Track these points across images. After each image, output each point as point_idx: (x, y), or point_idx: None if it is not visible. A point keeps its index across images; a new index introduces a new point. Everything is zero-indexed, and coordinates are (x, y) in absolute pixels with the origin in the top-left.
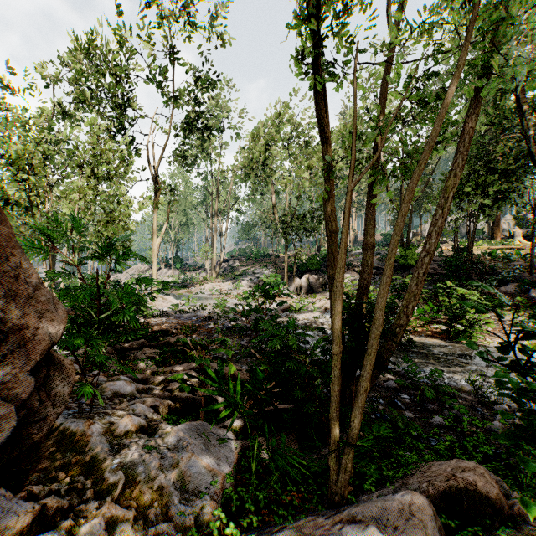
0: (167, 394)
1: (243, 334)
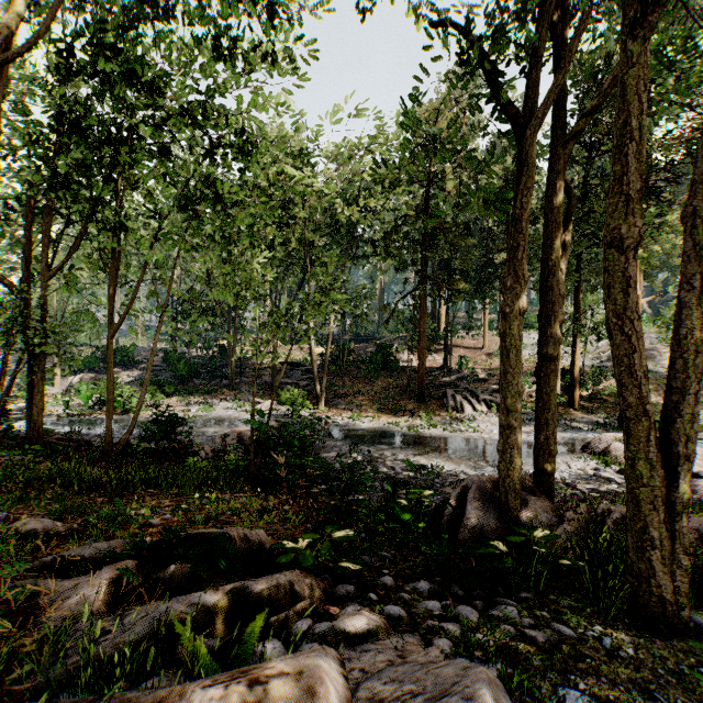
0: None
1: None
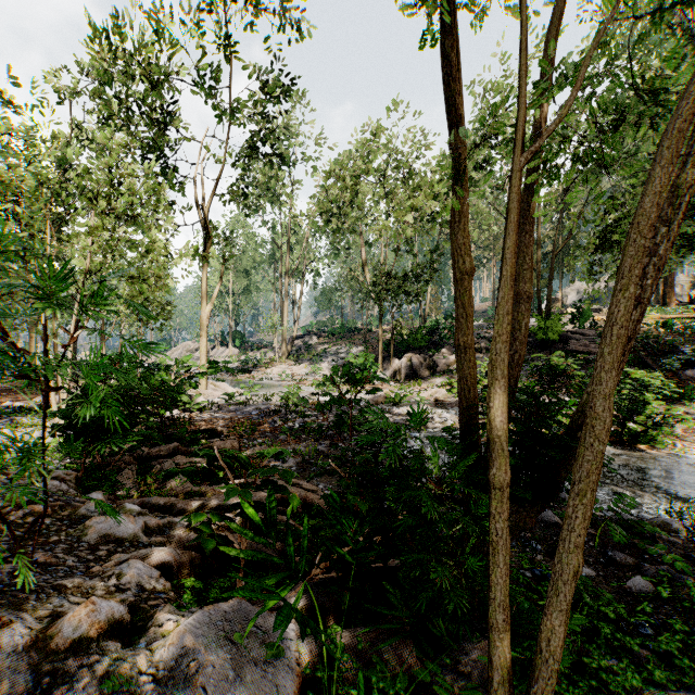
0: (193, 535)
1: (321, 435)
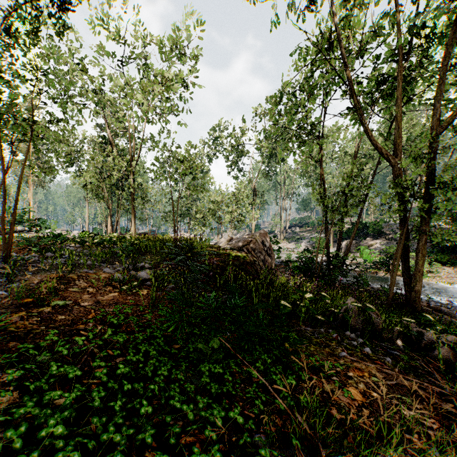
0: None
1: None
